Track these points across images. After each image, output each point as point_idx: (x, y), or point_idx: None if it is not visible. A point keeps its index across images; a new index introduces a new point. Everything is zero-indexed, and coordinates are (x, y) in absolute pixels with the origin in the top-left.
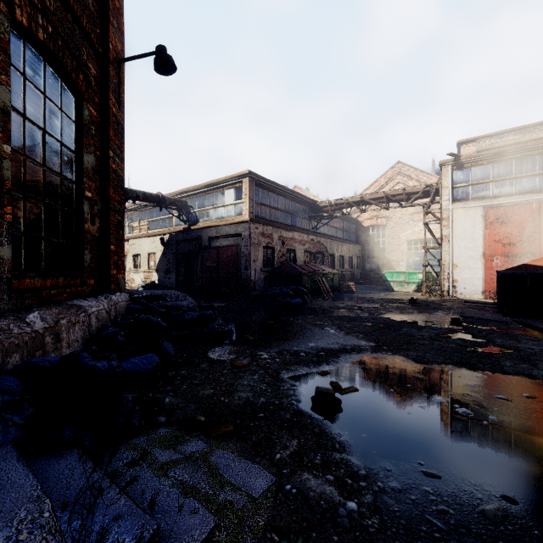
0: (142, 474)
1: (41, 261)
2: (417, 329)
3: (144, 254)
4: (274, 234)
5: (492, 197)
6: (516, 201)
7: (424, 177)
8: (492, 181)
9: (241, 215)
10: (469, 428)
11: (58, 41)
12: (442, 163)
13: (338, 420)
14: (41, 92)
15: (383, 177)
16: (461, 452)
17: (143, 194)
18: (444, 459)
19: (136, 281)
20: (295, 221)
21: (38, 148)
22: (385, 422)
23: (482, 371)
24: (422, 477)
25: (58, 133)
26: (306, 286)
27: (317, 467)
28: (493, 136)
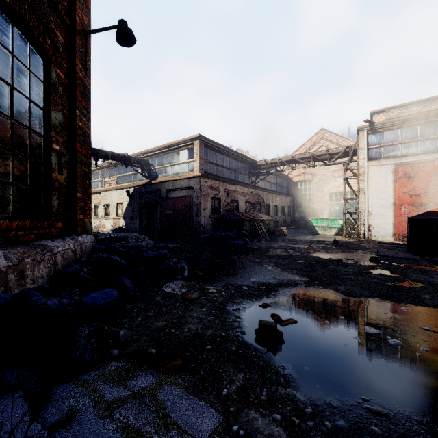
0: (87, 416)
1: (8, 205)
2: (342, 266)
3: (113, 204)
4: (220, 187)
5: (401, 156)
6: (421, 159)
7: (343, 141)
8: (401, 143)
9: (193, 171)
10: (404, 360)
11: (24, 6)
12: (359, 128)
13: (280, 352)
14: (9, 52)
15: (309, 141)
16: (401, 386)
17: (112, 154)
18: (386, 394)
19: (106, 226)
20: (238, 176)
21: (6, 102)
22: (325, 354)
23: (405, 303)
24: (368, 415)
25: (27, 90)
26: (247, 230)
27: (264, 403)
28: (400, 107)
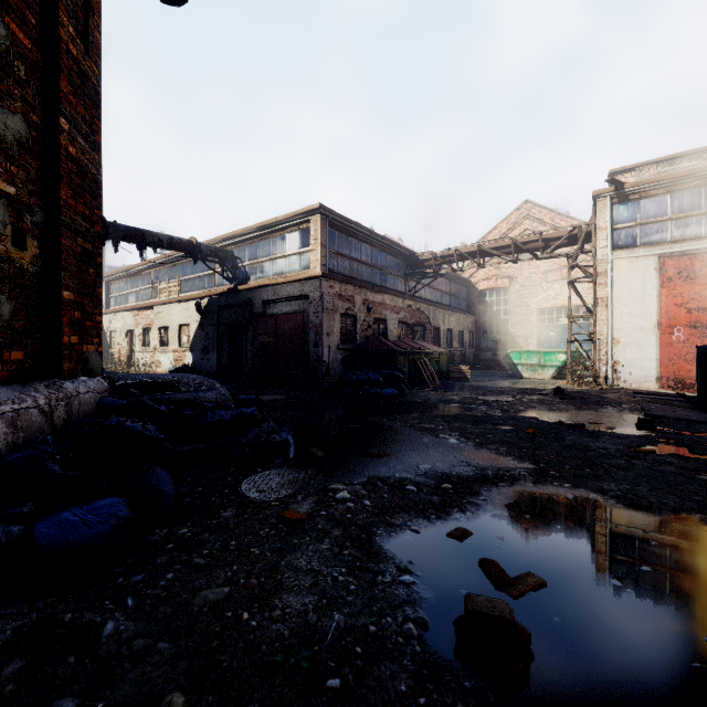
0: None
1: None
2: (591, 437)
3: (174, 327)
4: (356, 297)
5: (671, 241)
6: None
7: (562, 222)
8: (671, 218)
9: (309, 268)
10: None
11: None
12: (597, 194)
13: (532, 698)
14: None
15: (504, 222)
16: None
17: (169, 239)
18: None
19: (163, 364)
20: (386, 279)
21: None
22: None
23: None
24: None
25: None
26: (403, 370)
27: None
28: (660, 162)
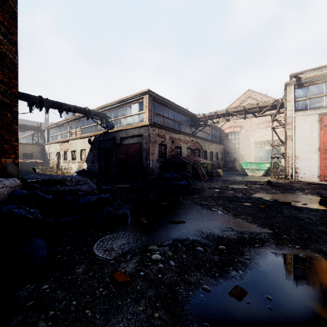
0: None
1: None
2: (297, 210)
3: (78, 150)
4: (166, 135)
5: (325, 107)
6: None
7: (266, 99)
8: (325, 95)
9: (143, 121)
10: None
11: None
12: (287, 83)
13: None
14: None
15: (238, 100)
16: None
17: (74, 107)
18: None
19: (73, 168)
20: (181, 127)
21: None
22: None
23: None
24: None
25: None
26: (190, 172)
27: None
28: (315, 69)
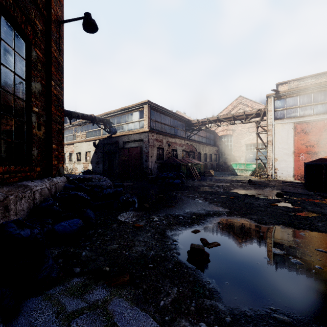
0: (50, 325)
1: None
2: (255, 200)
3: (83, 152)
4: (163, 140)
5: (299, 116)
6: (314, 119)
7: (256, 105)
8: (299, 106)
9: (143, 128)
10: (303, 276)
11: (9, 0)
12: (268, 95)
13: (206, 269)
14: None
15: (230, 105)
16: (301, 298)
17: (82, 115)
18: (289, 305)
19: (78, 169)
20: (177, 132)
21: None
22: (241, 271)
23: (303, 229)
24: (275, 323)
25: (12, 66)
26: (183, 172)
27: (192, 313)
28: (298, 80)
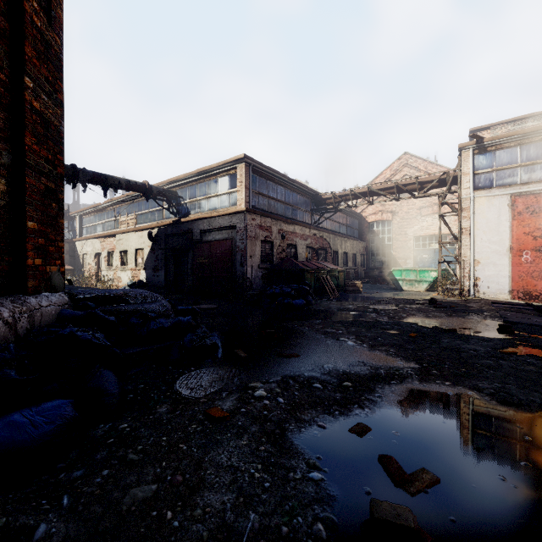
0: None
1: None
2: (462, 340)
3: (131, 251)
4: (273, 227)
5: (520, 183)
6: None
7: (433, 169)
8: (520, 165)
9: (236, 205)
10: None
11: None
12: (462, 146)
13: None
14: None
15: (388, 170)
16: None
17: (127, 182)
18: None
19: (123, 279)
20: (296, 213)
21: None
22: None
23: None
24: None
25: None
26: (310, 284)
27: None
28: (510, 122)
